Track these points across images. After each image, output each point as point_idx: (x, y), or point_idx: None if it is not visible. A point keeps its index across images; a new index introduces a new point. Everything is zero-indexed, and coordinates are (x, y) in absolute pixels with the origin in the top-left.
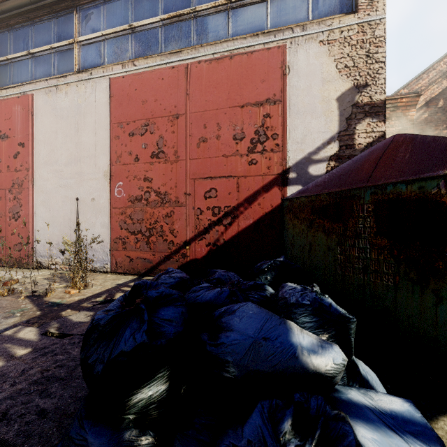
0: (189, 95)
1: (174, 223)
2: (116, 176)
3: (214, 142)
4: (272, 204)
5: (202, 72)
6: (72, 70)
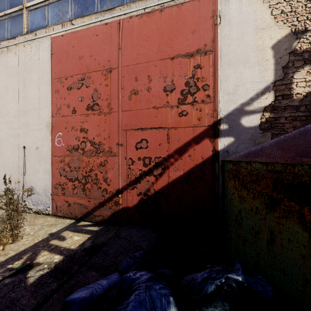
0: (121, 49)
1: (108, 172)
2: (56, 127)
3: (144, 94)
4: (202, 156)
5: (133, 27)
6: (21, 33)
